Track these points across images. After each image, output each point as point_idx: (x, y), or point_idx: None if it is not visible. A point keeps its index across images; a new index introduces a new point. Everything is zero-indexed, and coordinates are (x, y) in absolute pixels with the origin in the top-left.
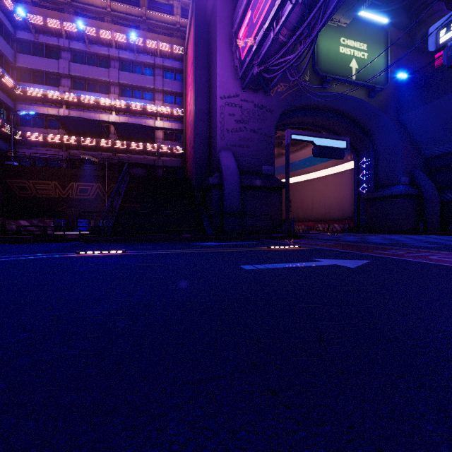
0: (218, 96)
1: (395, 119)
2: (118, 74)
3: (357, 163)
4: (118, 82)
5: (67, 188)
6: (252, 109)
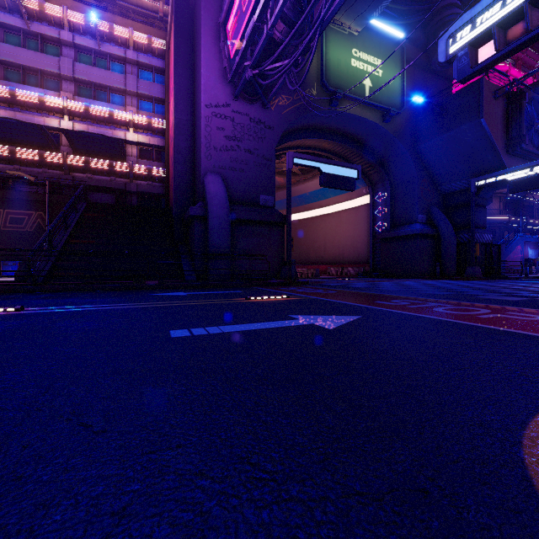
0: (203, 103)
1: (411, 148)
2: (73, 66)
3: (373, 197)
4: (73, 76)
5: None
6: (247, 124)
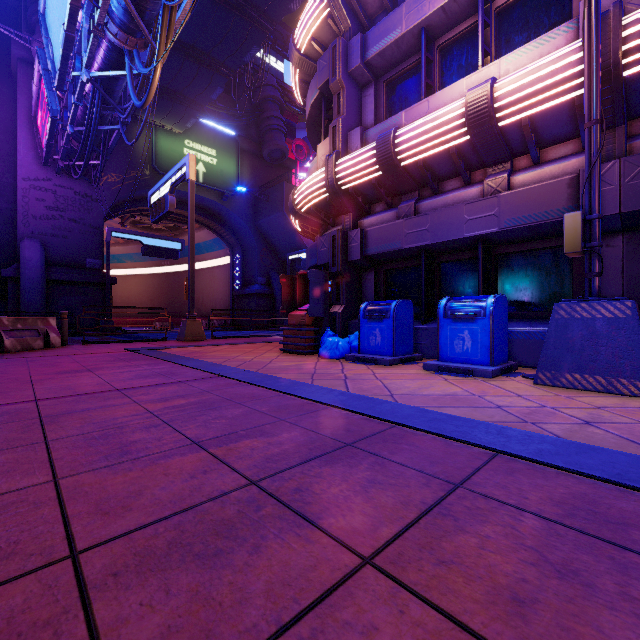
0: (20, 177)
1: (251, 223)
2: None
3: (233, 258)
4: None
5: None
6: (72, 197)
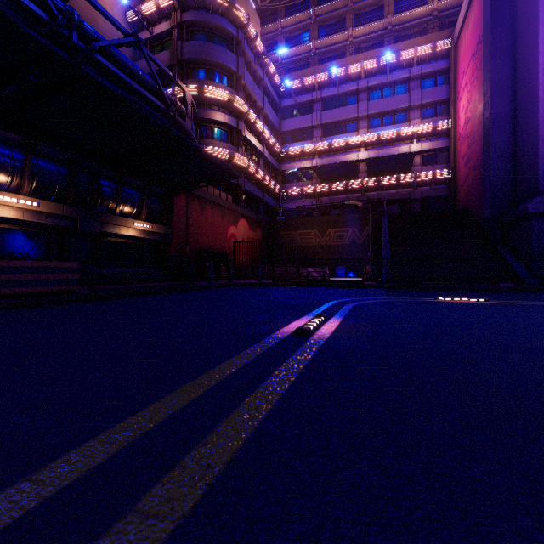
0: (541, 85)
1: None
2: (367, 106)
3: None
4: (367, 114)
5: (325, 235)
6: None
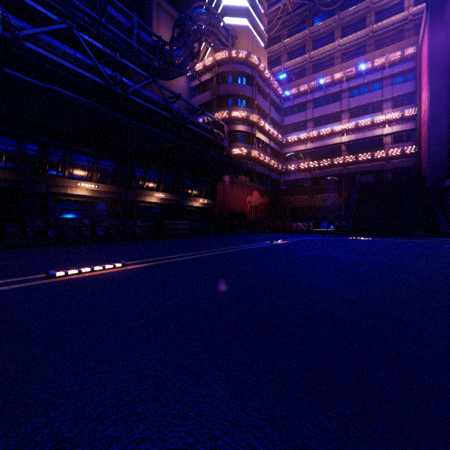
0: None
1: None
2: (348, 102)
3: None
4: (348, 108)
5: (313, 199)
6: None
